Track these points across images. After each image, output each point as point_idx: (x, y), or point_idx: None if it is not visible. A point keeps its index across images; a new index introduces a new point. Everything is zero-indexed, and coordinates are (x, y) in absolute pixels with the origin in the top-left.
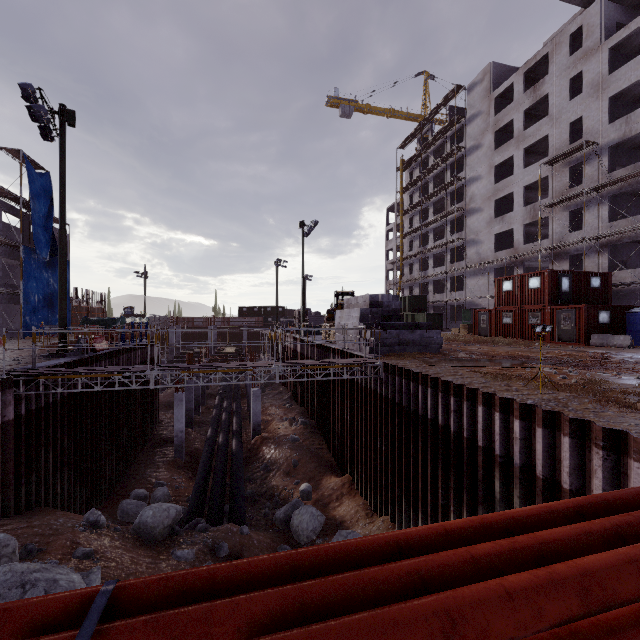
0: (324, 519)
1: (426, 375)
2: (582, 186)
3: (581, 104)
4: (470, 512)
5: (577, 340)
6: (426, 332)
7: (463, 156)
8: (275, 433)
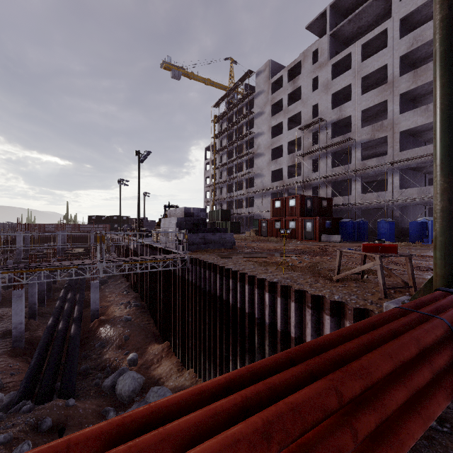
0: (143, 380)
1: (216, 265)
2: (318, 145)
3: (318, 95)
4: (241, 359)
5: (314, 238)
6: (223, 234)
7: (253, 118)
8: (112, 315)
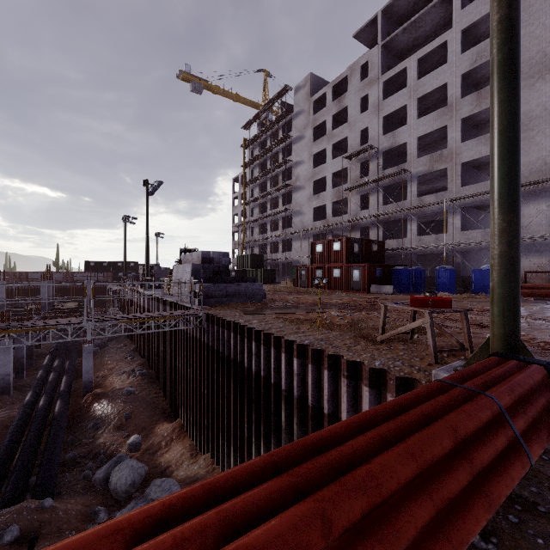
0: (146, 470)
1: (237, 323)
2: (368, 177)
3: (367, 118)
4: (266, 441)
5: (363, 289)
6: (251, 285)
7: (291, 143)
8: (110, 388)
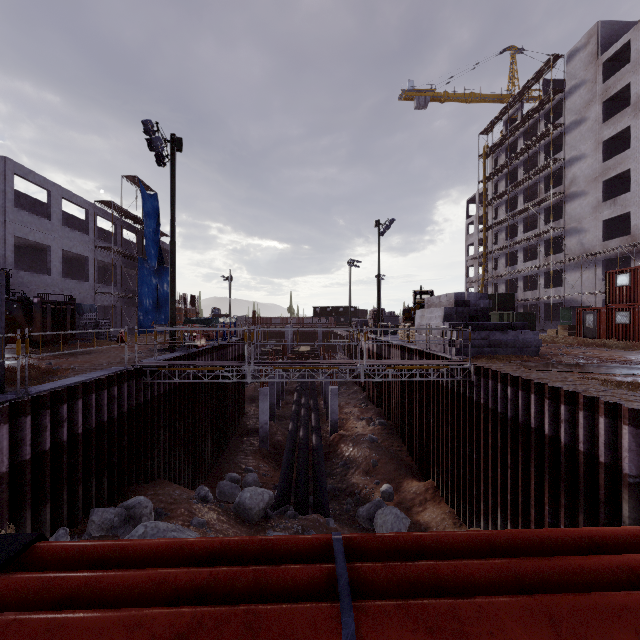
0: (409, 522)
1: (528, 380)
2: None
3: None
4: None
5: None
6: (521, 333)
7: (561, 134)
8: (352, 432)
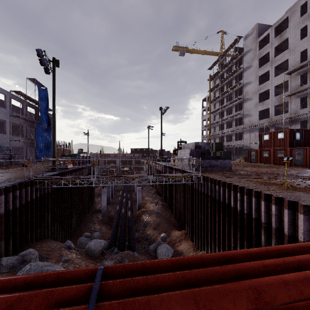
0: (173, 251)
1: (224, 182)
2: (307, 85)
3: (307, 42)
4: None
5: (304, 165)
6: (223, 161)
7: (242, 72)
8: (148, 209)
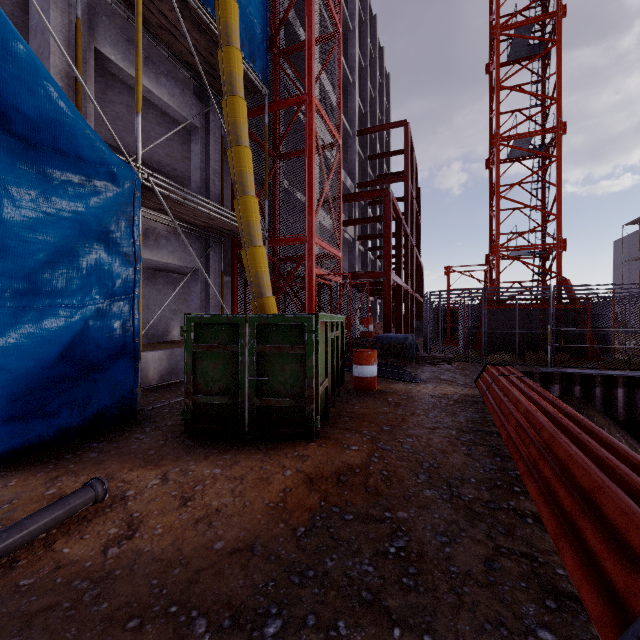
0: None
1: None
2: None
3: None
4: None
5: None
6: None
7: None
8: None
